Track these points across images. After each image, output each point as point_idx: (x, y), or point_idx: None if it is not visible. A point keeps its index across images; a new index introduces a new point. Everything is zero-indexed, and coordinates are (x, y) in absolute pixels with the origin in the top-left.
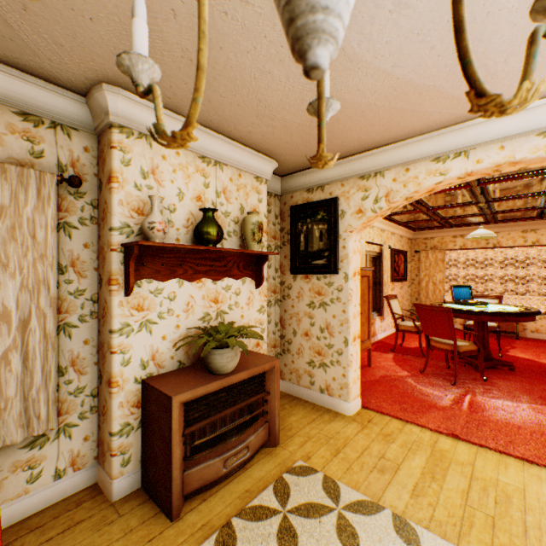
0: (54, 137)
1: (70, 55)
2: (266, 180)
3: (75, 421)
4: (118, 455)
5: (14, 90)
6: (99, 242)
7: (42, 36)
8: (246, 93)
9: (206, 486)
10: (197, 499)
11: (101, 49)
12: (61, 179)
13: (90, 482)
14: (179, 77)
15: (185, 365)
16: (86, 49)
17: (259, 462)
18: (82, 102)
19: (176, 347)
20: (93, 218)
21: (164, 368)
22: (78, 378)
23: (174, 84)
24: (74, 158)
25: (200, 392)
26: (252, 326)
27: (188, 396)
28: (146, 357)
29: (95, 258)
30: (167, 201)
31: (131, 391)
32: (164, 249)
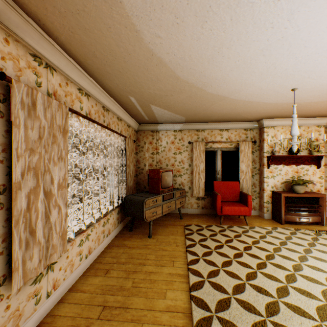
0: (249, 132)
1: (256, 118)
2: (323, 125)
3: (253, 198)
4: (265, 208)
5: (243, 126)
6: (259, 155)
7: (252, 117)
8: (305, 111)
9: (291, 223)
10: (288, 224)
11: (263, 116)
12: (252, 142)
13: (257, 214)
14: (283, 114)
15: (284, 190)
16: (260, 116)
17: (314, 226)
18: (256, 123)
19: (281, 184)
20: (257, 149)
21: (277, 189)
22: (254, 188)
23: (281, 115)
24: (253, 136)
25: (289, 195)
26: (310, 180)
27: (286, 195)
28: (272, 185)
29: (258, 159)
30: (278, 143)
31: (268, 193)
32: (277, 156)
